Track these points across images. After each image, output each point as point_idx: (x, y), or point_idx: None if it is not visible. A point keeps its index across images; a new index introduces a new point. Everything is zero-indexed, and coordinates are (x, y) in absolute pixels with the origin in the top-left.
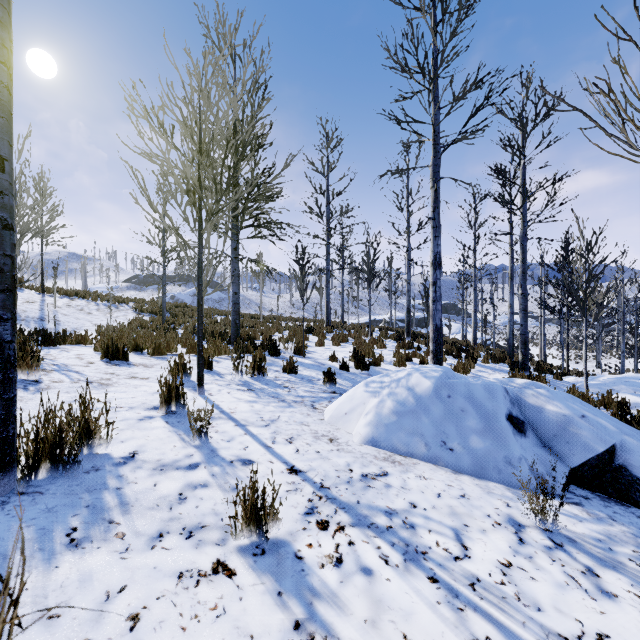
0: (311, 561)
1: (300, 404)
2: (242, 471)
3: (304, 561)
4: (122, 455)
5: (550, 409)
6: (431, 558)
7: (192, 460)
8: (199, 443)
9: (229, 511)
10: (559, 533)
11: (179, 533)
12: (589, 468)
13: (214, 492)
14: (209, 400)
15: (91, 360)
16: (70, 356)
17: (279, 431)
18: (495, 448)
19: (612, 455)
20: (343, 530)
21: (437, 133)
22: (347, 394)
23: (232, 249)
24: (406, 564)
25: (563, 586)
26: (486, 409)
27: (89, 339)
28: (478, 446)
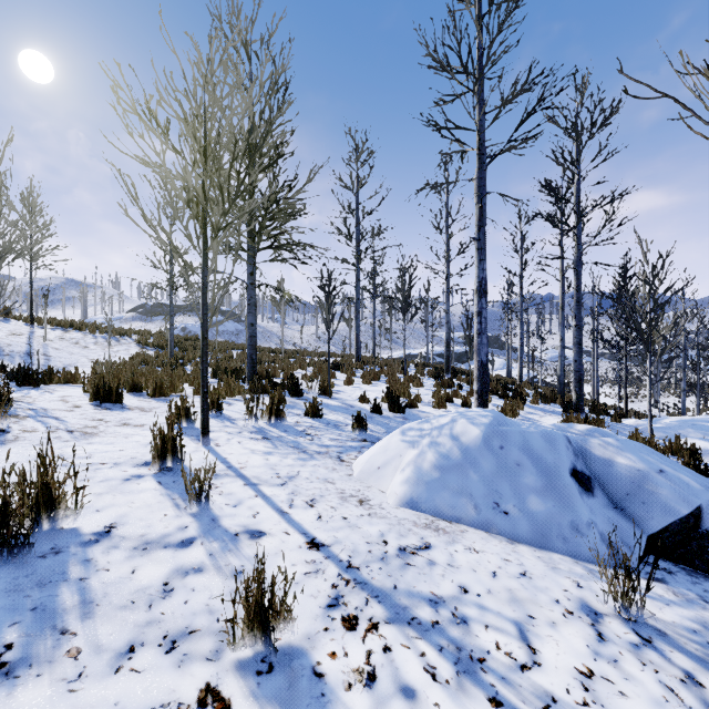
0: (334, 680)
1: (324, 456)
2: (249, 547)
3: (325, 680)
4: (95, 530)
5: (621, 462)
6: (491, 668)
7: (186, 534)
8: (197, 510)
9: (228, 607)
10: (645, 623)
11: (157, 644)
12: (671, 534)
13: (211, 579)
14: (215, 452)
15: (78, 403)
16: (53, 398)
17: (298, 491)
18: (558, 511)
19: (698, 519)
20: (376, 629)
21: (482, 141)
22: (380, 444)
23: (248, 274)
24: (459, 679)
25: (662, 704)
26: (546, 463)
27: (80, 377)
28: (538, 508)
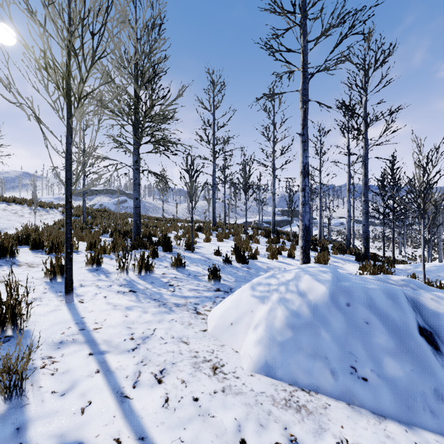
0: None
1: (182, 308)
2: None
3: None
4: None
5: None
6: None
7: None
8: (4, 410)
9: None
10: None
11: None
12: None
13: None
14: (74, 310)
15: None
16: None
17: (149, 358)
18: (418, 376)
19: None
20: None
21: (306, 62)
22: (232, 298)
23: (133, 162)
24: None
25: None
26: (394, 321)
27: None
28: (397, 373)
